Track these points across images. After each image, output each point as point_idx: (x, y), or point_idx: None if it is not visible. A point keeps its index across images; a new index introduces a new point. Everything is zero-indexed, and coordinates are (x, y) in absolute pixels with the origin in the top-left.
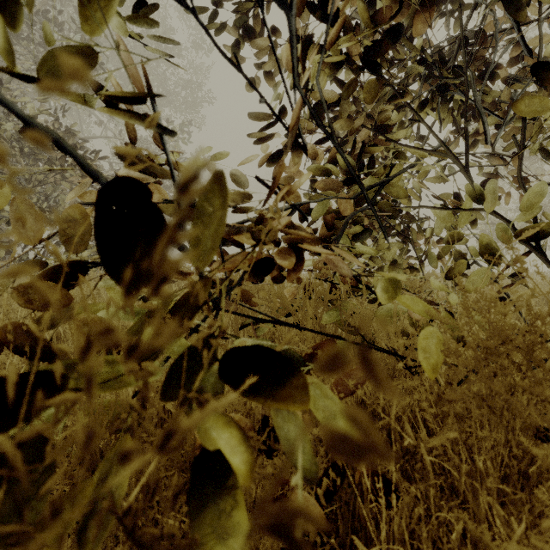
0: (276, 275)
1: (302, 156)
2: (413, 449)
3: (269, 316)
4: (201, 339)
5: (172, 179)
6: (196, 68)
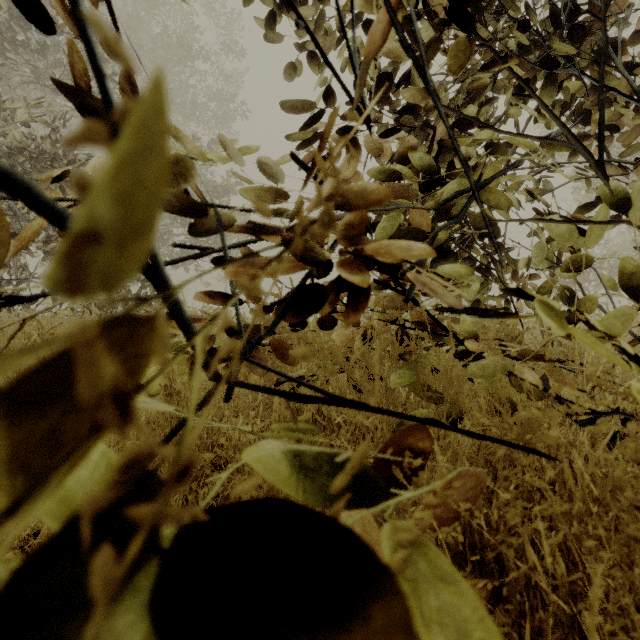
0: (324, 318)
1: (359, 154)
2: (539, 588)
3: (315, 388)
4: (86, 518)
5: (109, 107)
6: (227, 75)
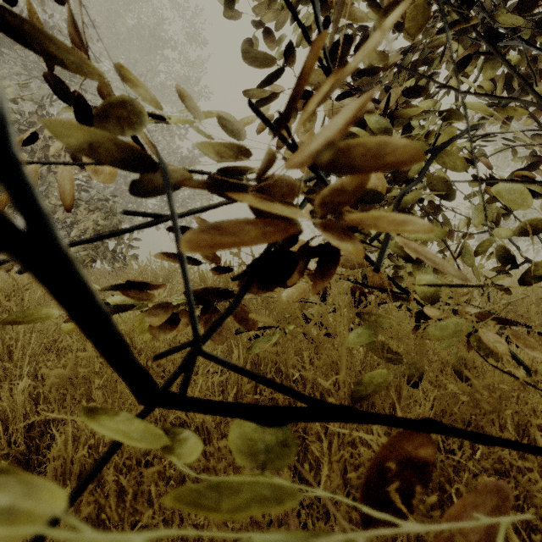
0: None
1: (315, 119)
2: None
3: (289, 390)
4: None
5: None
6: (192, 62)
